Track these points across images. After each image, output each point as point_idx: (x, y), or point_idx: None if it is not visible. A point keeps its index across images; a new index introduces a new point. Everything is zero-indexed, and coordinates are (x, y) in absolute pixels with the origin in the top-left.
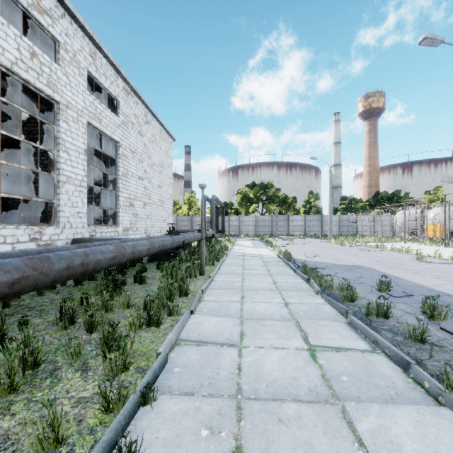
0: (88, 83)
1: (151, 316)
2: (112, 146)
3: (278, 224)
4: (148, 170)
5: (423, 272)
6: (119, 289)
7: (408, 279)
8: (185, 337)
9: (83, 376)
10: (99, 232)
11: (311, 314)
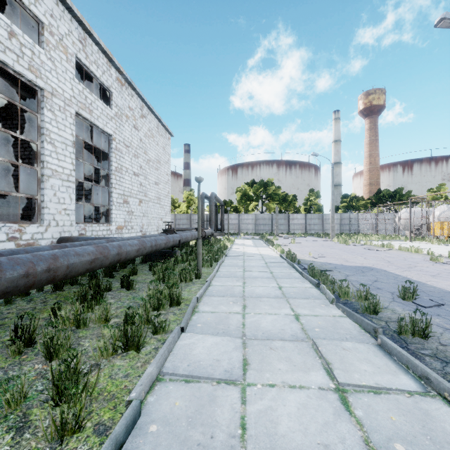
0: (80, 73)
1: (130, 336)
2: (105, 139)
3: (278, 223)
4: (144, 166)
5: (443, 275)
6: (100, 296)
7: (430, 284)
8: (170, 369)
9: (14, 440)
10: (89, 230)
11: (329, 331)
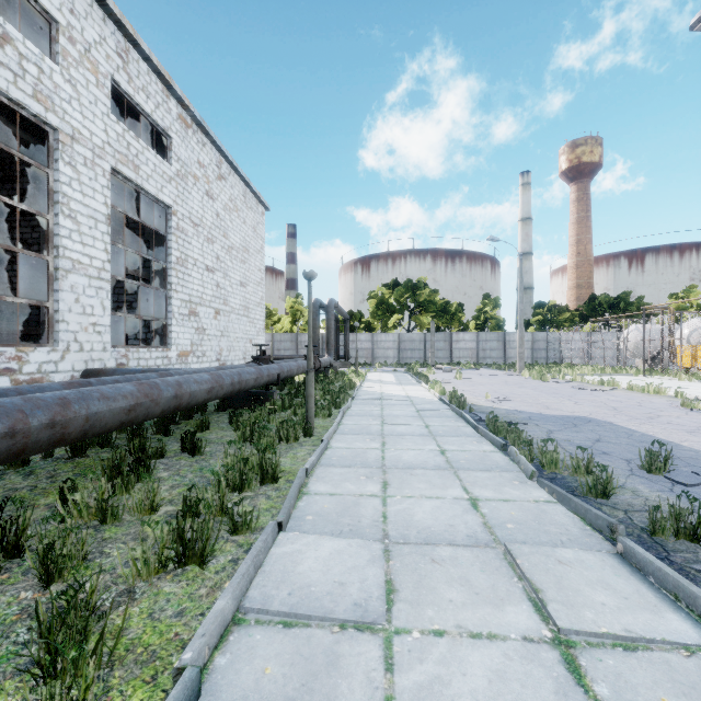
0: (120, 108)
1: (189, 540)
2: (161, 213)
3: (435, 347)
4: (222, 257)
5: None
6: (144, 467)
7: (689, 446)
8: (257, 601)
9: None
10: (134, 359)
11: (532, 529)
